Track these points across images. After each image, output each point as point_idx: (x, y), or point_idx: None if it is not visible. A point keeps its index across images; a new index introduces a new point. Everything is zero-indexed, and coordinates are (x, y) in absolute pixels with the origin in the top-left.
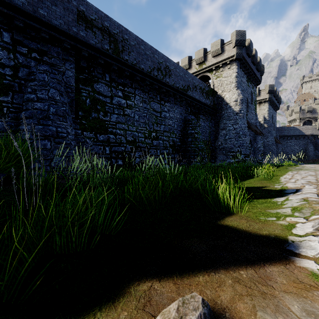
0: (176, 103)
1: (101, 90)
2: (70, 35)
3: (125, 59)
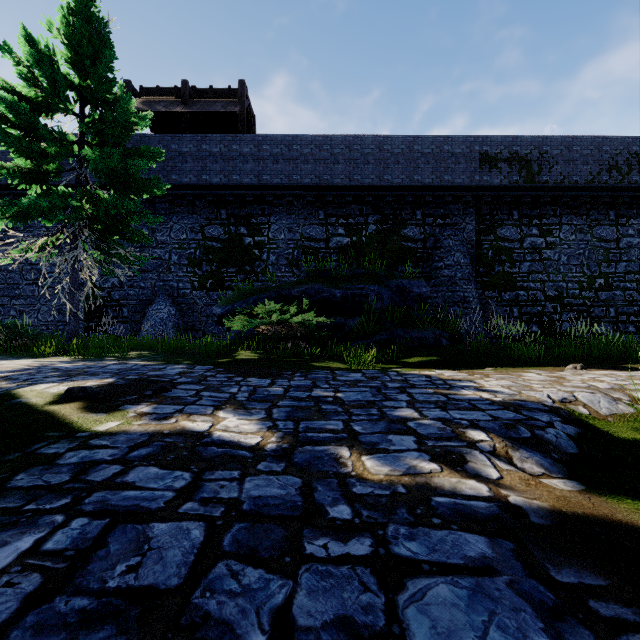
0: None
1: (506, 235)
2: (471, 187)
3: (544, 181)
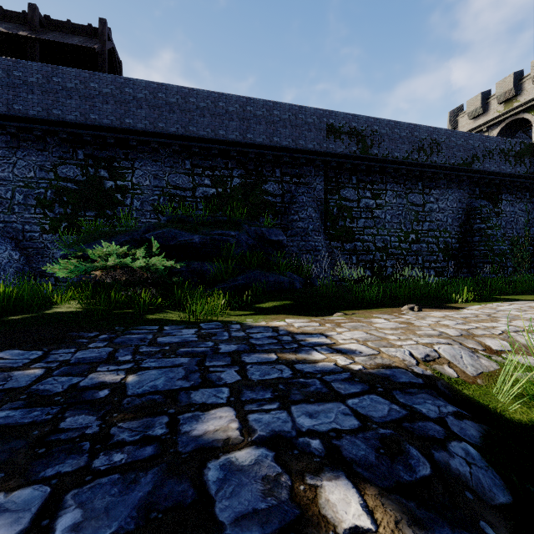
0: (451, 187)
1: (347, 196)
2: (321, 152)
3: (375, 154)
